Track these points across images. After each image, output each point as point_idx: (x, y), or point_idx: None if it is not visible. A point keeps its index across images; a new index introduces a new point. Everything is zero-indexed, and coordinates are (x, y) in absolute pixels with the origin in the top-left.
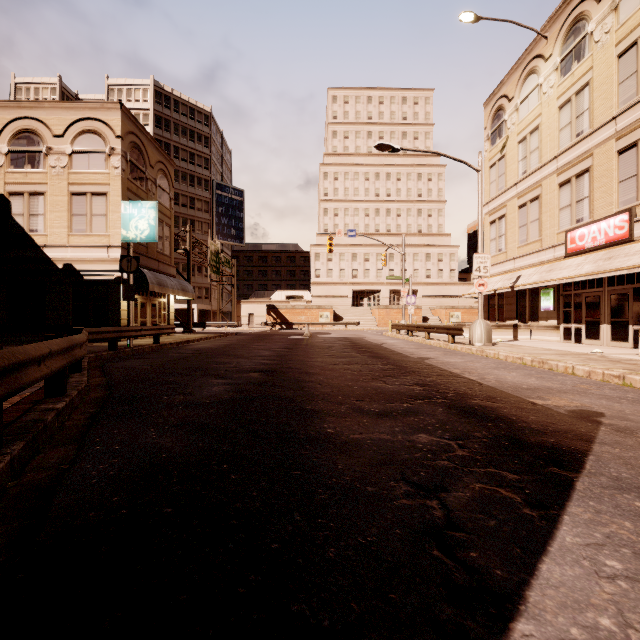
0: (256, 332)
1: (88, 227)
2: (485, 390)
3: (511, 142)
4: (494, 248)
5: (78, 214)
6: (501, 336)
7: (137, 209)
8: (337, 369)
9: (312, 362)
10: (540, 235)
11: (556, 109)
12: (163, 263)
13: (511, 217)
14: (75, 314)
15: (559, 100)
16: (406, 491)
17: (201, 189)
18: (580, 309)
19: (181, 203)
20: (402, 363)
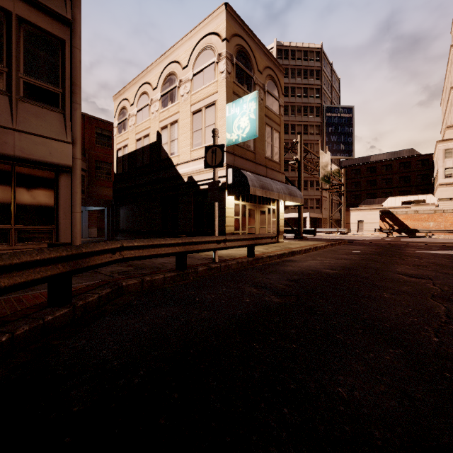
0: (372, 240)
1: (202, 140)
2: None
3: None
4: None
5: (196, 130)
6: None
7: (239, 107)
8: None
9: None
10: None
11: None
12: (271, 169)
13: None
14: (195, 221)
15: None
16: None
17: (313, 116)
18: None
19: (296, 132)
20: None
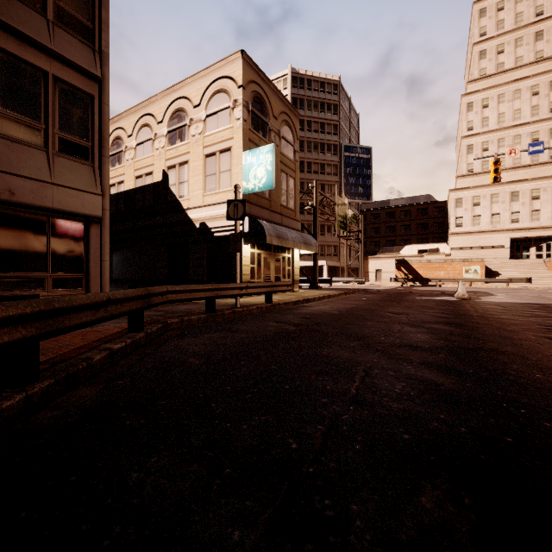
0: (386, 289)
1: (217, 185)
2: None
3: None
4: None
5: (210, 174)
6: None
7: (255, 157)
8: None
9: None
10: None
11: None
12: (287, 217)
13: None
14: (208, 270)
15: None
16: None
17: (330, 154)
18: None
19: (313, 171)
20: None
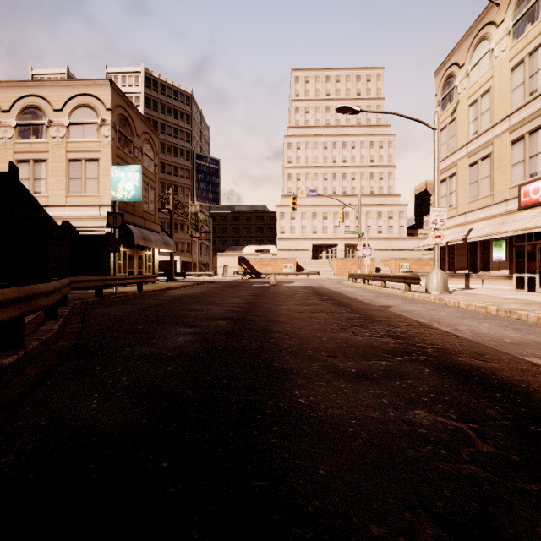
0: (229, 281)
1: (83, 189)
2: (466, 344)
3: (462, 106)
4: (445, 204)
5: (74, 178)
6: (453, 285)
7: (124, 172)
8: (303, 317)
9: (278, 310)
10: (491, 190)
11: (508, 71)
12: (148, 220)
13: (462, 175)
14: (72, 265)
15: (511, 62)
16: (436, 539)
17: (183, 159)
18: (534, 259)
19: (167, 171)
20: (366, 311)
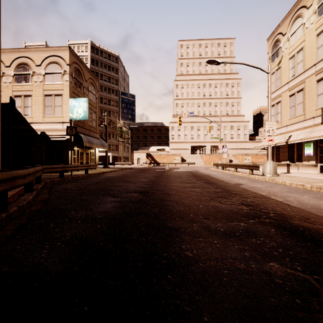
0: (141, 167)
1: (53, 112)
2: (296, 211)
3: (284, 59)
4: (273, 120)
5: (48, 106)
6: (279, 170)
7: (77, 102)
8: (186, 191)
9: (170, 186)
10: (304, 111)
11: (315, 36)
12: (92, 131)
13: (284, 102)
14: (46, 158)
15: (317, 30)
16: None
17: (113, 95)
18: None
19: (104, 102)
20: (226, 187)
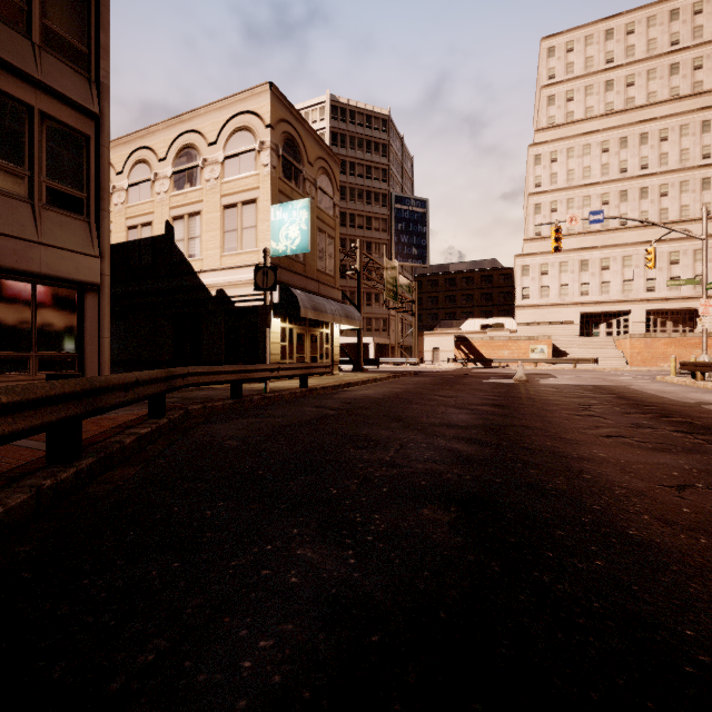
0: (442, 371)
1: (239, 244)
2: None
3: None
4: None
5: (229, 230)
6: None
7: (287, 213)
8: None
9: (589, 464)
10: None
11: None
12: (325, 284)
13: None
14: (227, 348)
15: None
16: None
17: (378, 206)
18: None
19: (357, 225)
20: None
